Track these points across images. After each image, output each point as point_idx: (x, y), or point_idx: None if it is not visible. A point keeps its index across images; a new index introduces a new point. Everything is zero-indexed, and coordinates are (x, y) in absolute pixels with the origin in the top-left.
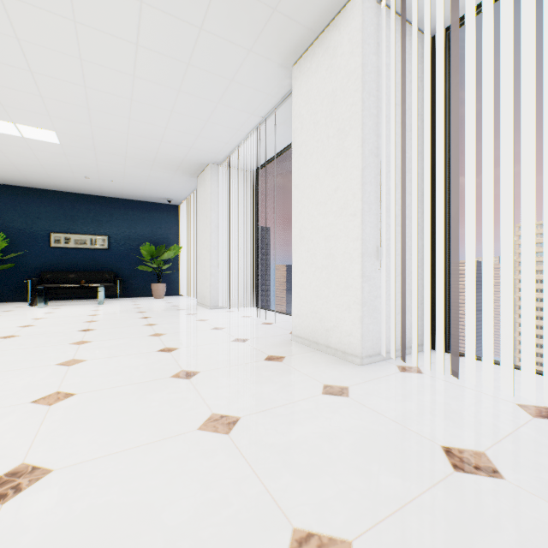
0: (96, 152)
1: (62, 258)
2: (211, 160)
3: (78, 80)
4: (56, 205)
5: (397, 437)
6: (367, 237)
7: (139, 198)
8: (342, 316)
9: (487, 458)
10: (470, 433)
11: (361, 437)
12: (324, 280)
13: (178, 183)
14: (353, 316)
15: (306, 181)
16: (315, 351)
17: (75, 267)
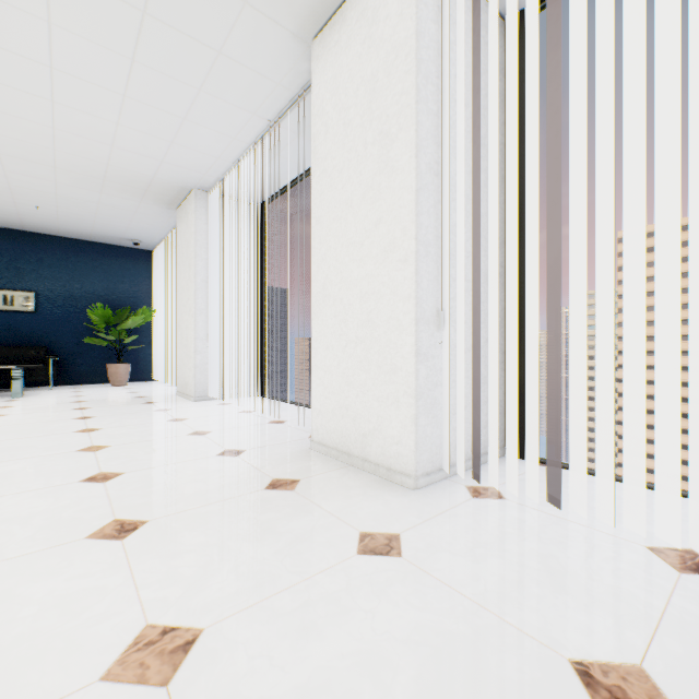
0: (1, 156)
1: None
2: (196, 183)
3: None
4: None
5: (494, 648)
6: (424, 295)
7: (87, 236)
8: (386, 414)
9: (652, 683)
10: (606, 621)
11: (432, 658)
12: (359, 359)
13: (147, 217)
14: (403, 414)
15: (333, 210)
16: (346, 467)
17: None
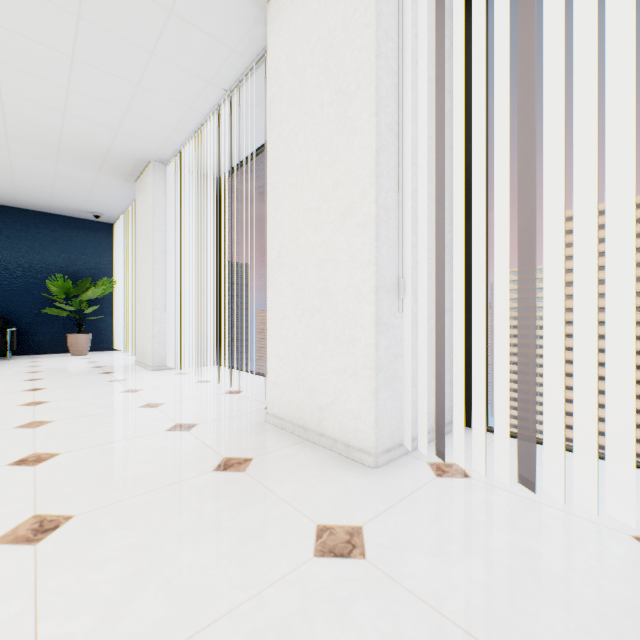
0: None
1: None
2: (154, 155)
3: None
4: None
5: None
6: (384, 262)
7: (46, 208)
8: (344, 387)
9: None
10: None
11: None
12: (315, 330)
13: (107, 189)
14: (362, 388)
15: (289, 176)
16: (302, 442)
17: None
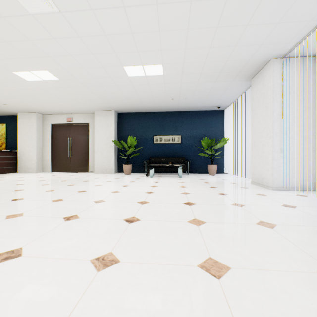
0: (182, 76)
1: (158, 149)
2: (275, 54)
3: None
4: (156, 120)
5: None
6: None
7: (198, 109)
8: None
9: None
10: None
11: None
12: None
13: (231, 90)
14: None
15: None
16: None
17: (164, 154)
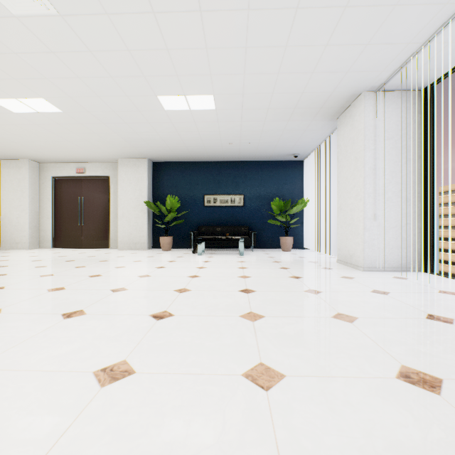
0: (242, 111)
1: (212, 214)
2: (367, 85)
3: (242, 2)
4: (208, 172)
5: None
6: None
7: (267, 158)
8: None
9: None
10: None
11: None
12: None
13: (311, 132)
14: None
15: None
16: None
17: (220, 222)
